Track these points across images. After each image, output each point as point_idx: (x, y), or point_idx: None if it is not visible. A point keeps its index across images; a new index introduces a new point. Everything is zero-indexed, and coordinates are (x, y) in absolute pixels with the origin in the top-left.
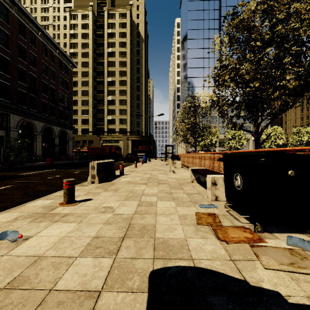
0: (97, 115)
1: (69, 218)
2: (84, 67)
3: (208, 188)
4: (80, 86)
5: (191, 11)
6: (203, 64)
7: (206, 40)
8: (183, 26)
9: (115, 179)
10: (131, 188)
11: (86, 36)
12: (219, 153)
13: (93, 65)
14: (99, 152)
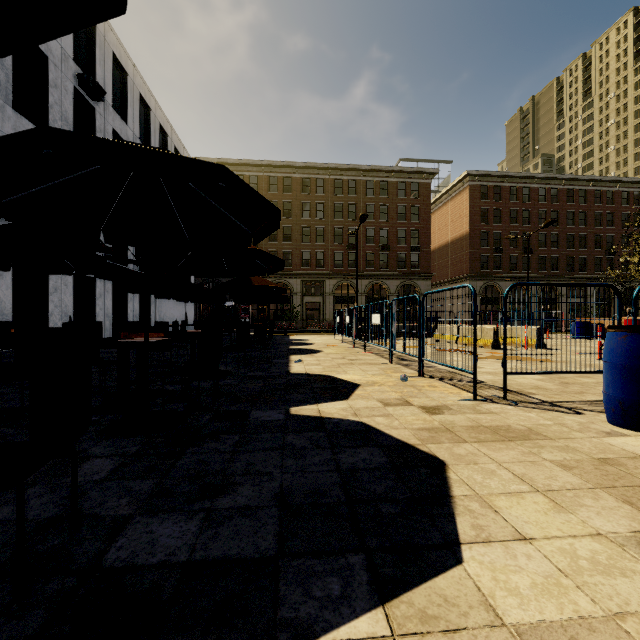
0: None
1: None
2: None
3: None
4: None
5: None
6: None
7: None
8: None
9: None
10: None
11: None
12: None
13: None
14: None
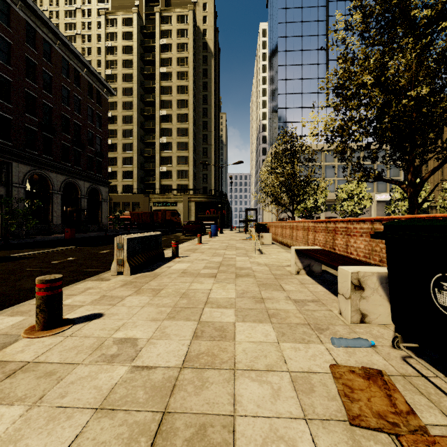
0: (144, 165)
1: (18, 381)
2: (126, 95)
3: (341, 294)
4: (120, 123)
5: (284, 10)
6: (301, 88)
7: (306, 52)
8: (272, 33)
9: (162, 266)
10: (187, 287)
11: (130, 50)
12: (347, 221)
13: (140, 92)
14: (147, 219)
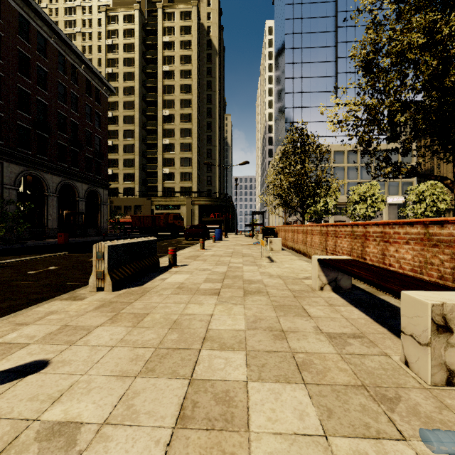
0: (147, 167)
1: None
2: (127, 94)
3: (408, 334)
4: (121, 124)
5: (291, 6)
6: (309, 86)
7: (314, 49)
8: (278, 30)
9: (155, 278)
10: (181, 310)
11: (131, 48)
12: (385, 224)
13: (141, 91)
14: (148, 223)
